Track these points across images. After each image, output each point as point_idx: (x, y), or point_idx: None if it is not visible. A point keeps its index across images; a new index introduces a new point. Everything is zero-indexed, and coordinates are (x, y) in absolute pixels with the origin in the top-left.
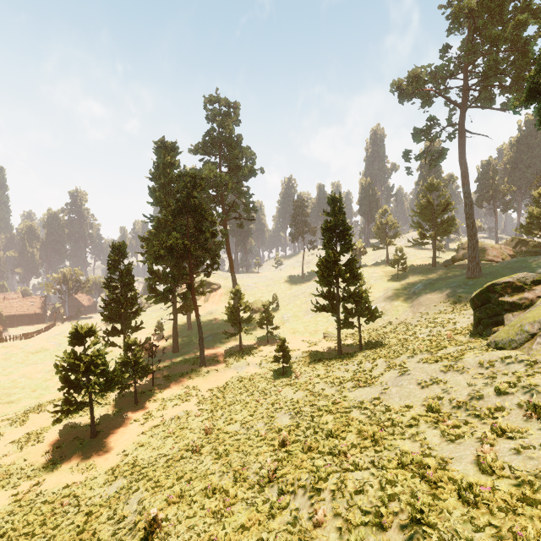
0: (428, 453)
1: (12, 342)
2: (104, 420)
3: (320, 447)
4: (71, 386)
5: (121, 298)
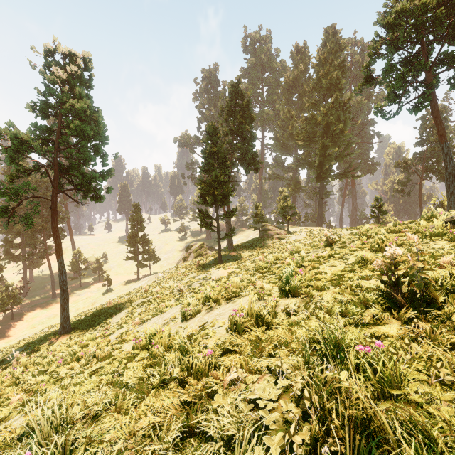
0: None
1: None
2: None
3: None
4: None
5: None
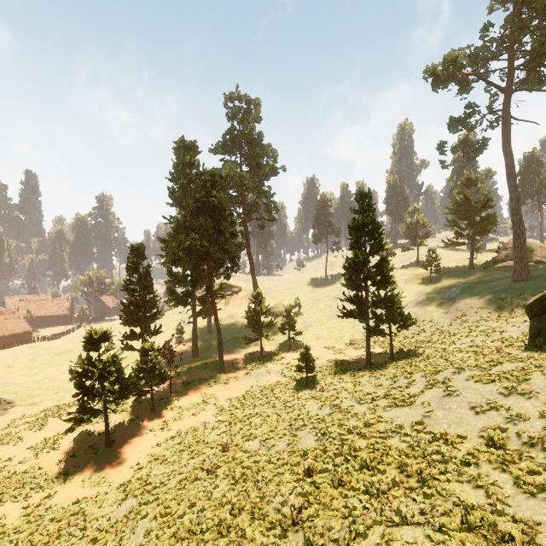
0: (501, 510)
1: (39, 343)
2: (120, 428)
3: (353, 482)
4: (86, 393)
5: (139, 301)
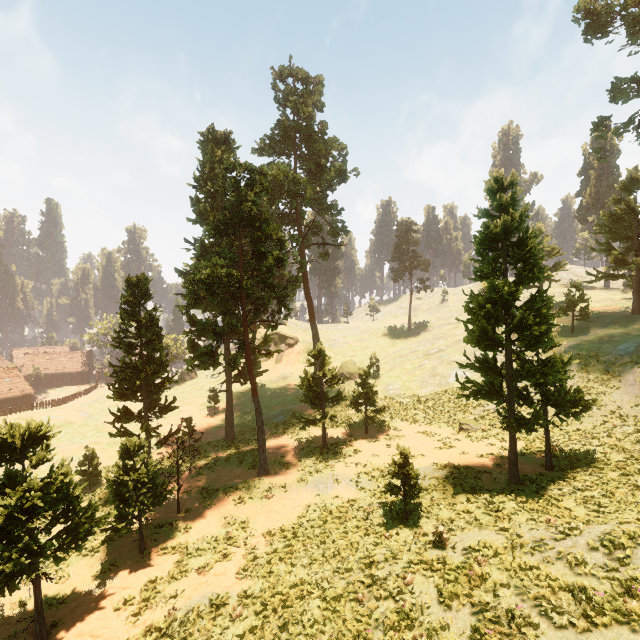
0: None
1: (33, 412)
2: (77, 591)
3: None
4: None
5: (137, 363)
